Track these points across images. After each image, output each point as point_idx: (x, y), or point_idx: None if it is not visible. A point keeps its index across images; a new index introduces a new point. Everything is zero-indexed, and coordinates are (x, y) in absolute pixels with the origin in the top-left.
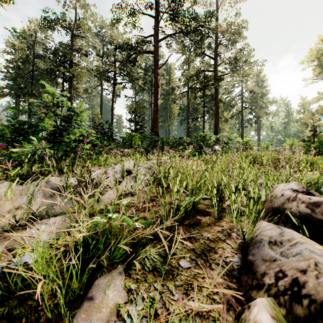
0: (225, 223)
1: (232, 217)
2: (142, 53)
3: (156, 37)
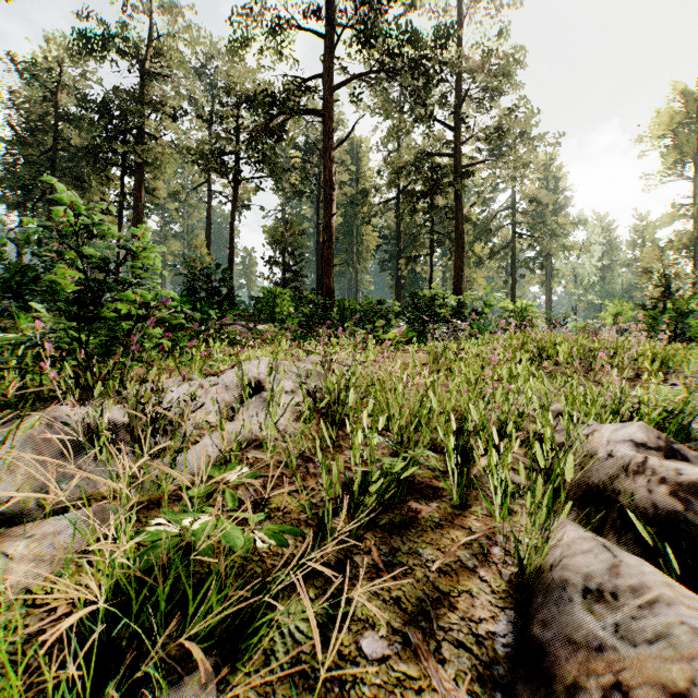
0: (477, 521)
1: (492, 503)
2: (296, 115)
3: (328, 80)
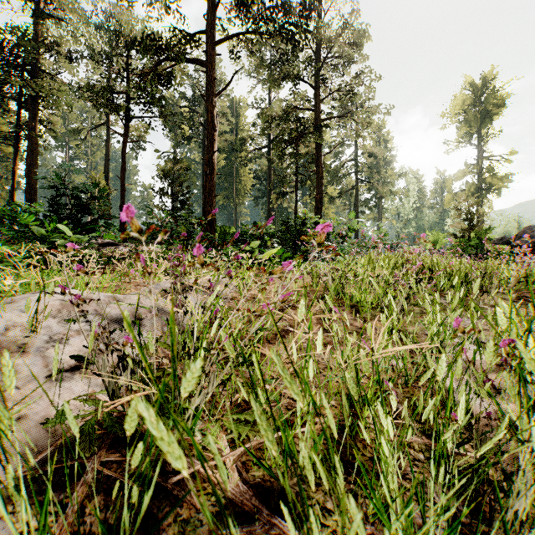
0: None
1: None
2: (182, 62)
3: (211, 35)
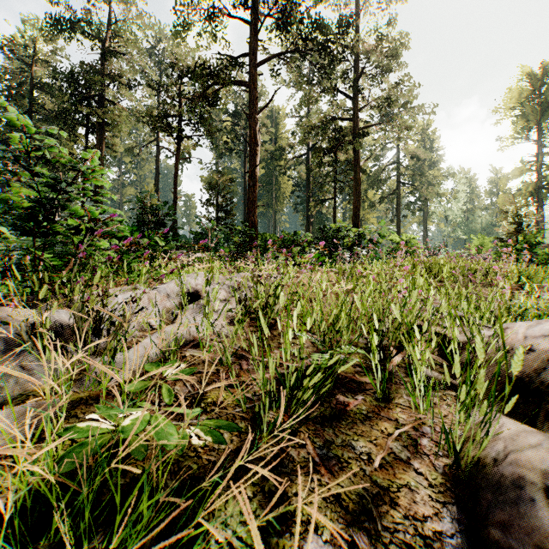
0: (402, 413)
1: (412, 395)
2: (228, 85)
3: (253, 58)
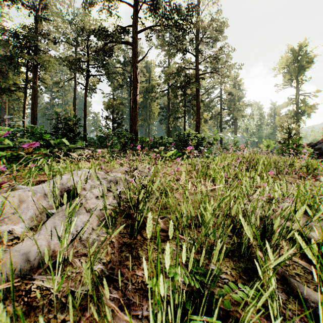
0: None
1: None
2: (119, 43)
3: (135, 28)
